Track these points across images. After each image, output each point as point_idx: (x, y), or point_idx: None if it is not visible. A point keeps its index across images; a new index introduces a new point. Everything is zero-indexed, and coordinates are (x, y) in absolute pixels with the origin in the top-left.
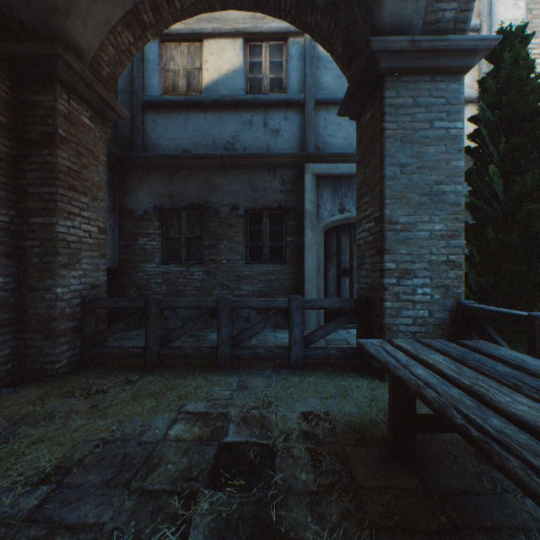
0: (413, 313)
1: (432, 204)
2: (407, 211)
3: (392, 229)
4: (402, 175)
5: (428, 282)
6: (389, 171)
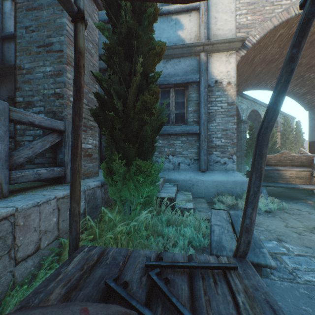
0: (33, 132)
1: (45, 53)
2: (30, 60)
3: (21, 74)
4: (27, 34)
5: (43, 109)
6: (19, 33)
